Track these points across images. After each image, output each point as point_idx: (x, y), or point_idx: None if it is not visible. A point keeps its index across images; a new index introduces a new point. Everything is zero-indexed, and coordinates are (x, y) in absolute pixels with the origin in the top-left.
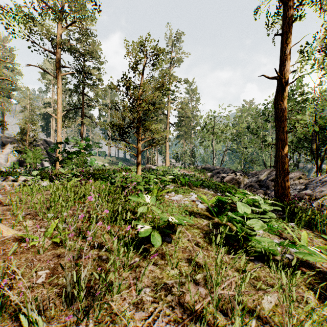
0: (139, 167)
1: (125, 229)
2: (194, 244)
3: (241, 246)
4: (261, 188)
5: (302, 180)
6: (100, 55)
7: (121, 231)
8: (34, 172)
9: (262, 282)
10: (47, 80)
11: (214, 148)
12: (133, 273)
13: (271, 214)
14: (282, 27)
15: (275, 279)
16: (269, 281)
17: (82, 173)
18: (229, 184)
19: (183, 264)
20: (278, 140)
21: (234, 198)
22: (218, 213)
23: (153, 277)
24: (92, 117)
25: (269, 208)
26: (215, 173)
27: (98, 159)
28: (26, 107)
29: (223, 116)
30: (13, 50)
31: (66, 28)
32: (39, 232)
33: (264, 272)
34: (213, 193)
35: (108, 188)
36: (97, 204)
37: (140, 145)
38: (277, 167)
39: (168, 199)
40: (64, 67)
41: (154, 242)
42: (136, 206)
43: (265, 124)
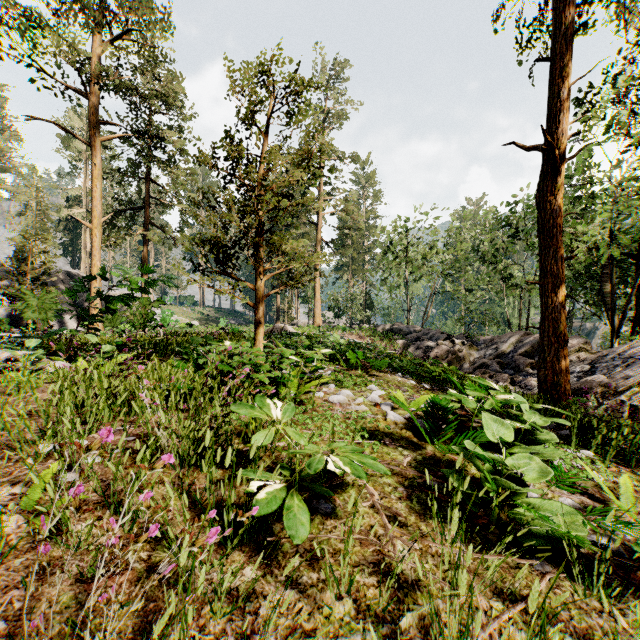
0: (259, 331)
1: (203, 539)
2: (387, 518)
3: (496, 519)
4: (505, 371)
5: (584, 353)
6: (183, 103)
7: (192, 547)
8: (32, 342)
9: (563, 626)
10: (74, 151)
11: (410, 290)
12: (237, 617)
13: (547, 436)
14: (553, 44)
15: (590, 614)
16: (578, 620)
17: (139, 342)
18: (446, 365)
19: (365, 580)
20: (545, 275)
21: (470, 401)
22: (433, 434)
23: (288, 629)
24: (166, 226)
25: (542, 422)
26: (413, 340)
27: (179, 312)
28: (29, 206)
29: (428, 228)
30: (2, 89)
31: (111, 44)
32: (7, 496)
33: (561, 591)
34: (415, 385)
35: (192, 377)
36: (158, 420)
37: (262, 283)
38: (544, 330)
39: (323, 400)
40: (106, 123)
41: (292, 529)
42: (248, 428)
43: (510, 245)
